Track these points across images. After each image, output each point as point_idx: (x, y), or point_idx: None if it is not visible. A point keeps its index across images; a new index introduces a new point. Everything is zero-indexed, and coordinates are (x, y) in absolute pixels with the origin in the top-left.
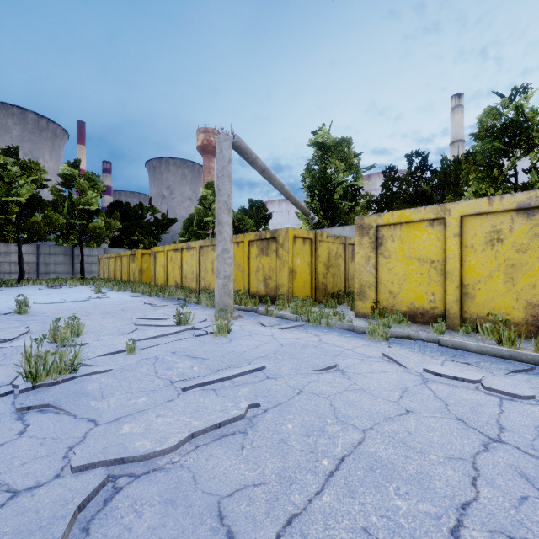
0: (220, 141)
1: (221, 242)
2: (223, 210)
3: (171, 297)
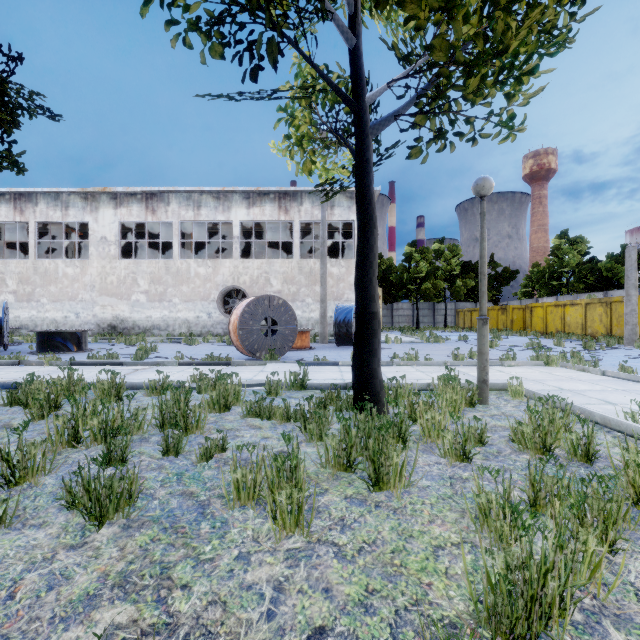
0: (628, 251)
1: (630, 306)
2: (631, 288)
3: (568, 339)
